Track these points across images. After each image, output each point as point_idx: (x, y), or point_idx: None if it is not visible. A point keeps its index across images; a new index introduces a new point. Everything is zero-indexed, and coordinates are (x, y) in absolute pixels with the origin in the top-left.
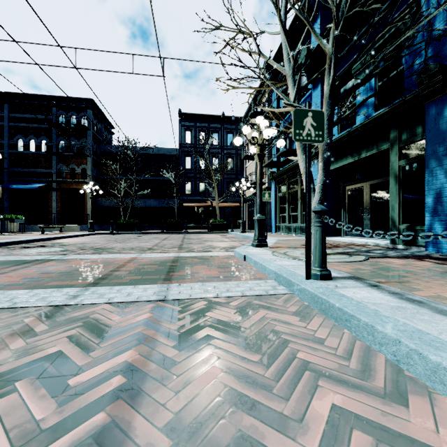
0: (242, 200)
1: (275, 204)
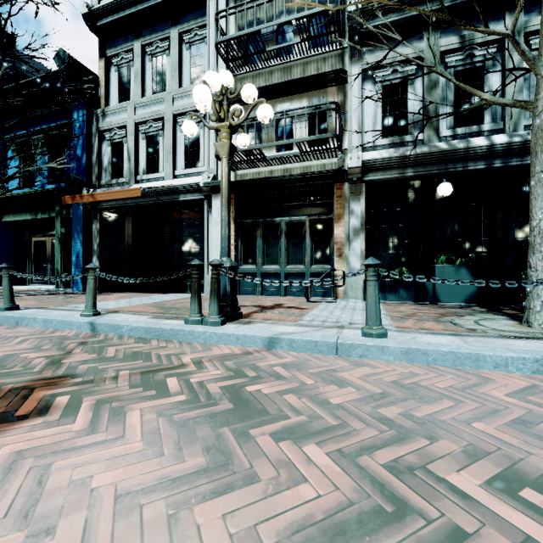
0: None
1: None
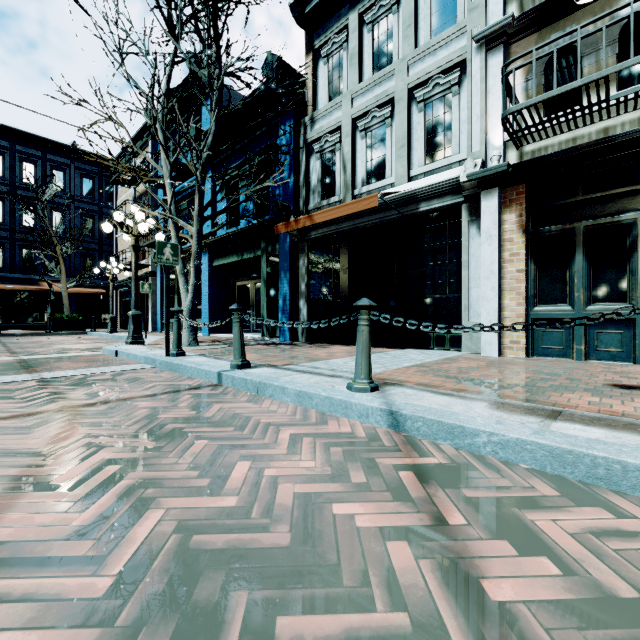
0: (112, 288)
1: (162, 296)
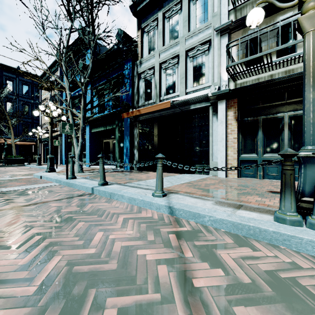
0: (38, 142)
1: (65, 146)
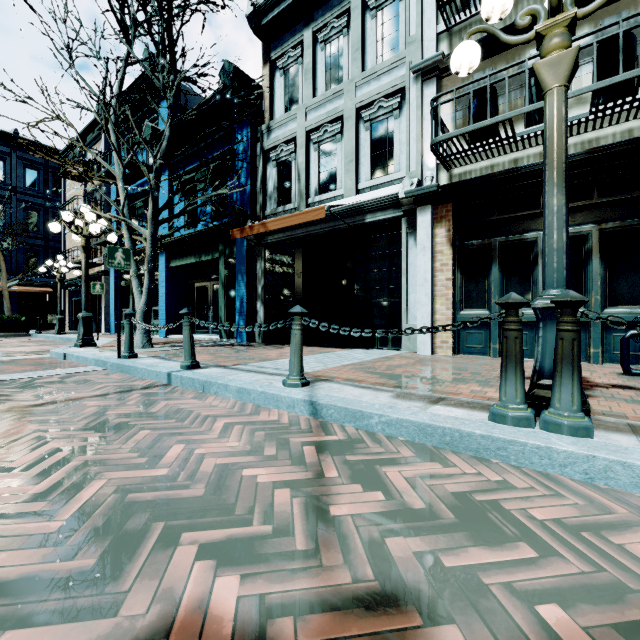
0: (60, 287)
1: (115, 296)
